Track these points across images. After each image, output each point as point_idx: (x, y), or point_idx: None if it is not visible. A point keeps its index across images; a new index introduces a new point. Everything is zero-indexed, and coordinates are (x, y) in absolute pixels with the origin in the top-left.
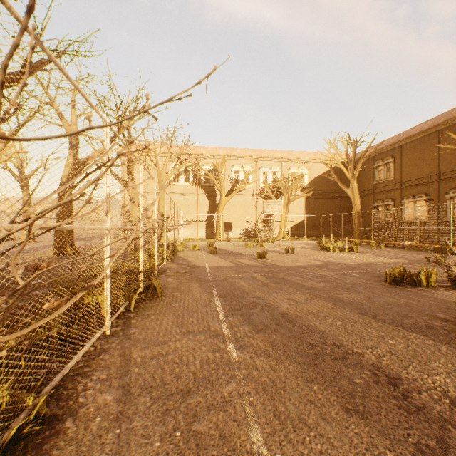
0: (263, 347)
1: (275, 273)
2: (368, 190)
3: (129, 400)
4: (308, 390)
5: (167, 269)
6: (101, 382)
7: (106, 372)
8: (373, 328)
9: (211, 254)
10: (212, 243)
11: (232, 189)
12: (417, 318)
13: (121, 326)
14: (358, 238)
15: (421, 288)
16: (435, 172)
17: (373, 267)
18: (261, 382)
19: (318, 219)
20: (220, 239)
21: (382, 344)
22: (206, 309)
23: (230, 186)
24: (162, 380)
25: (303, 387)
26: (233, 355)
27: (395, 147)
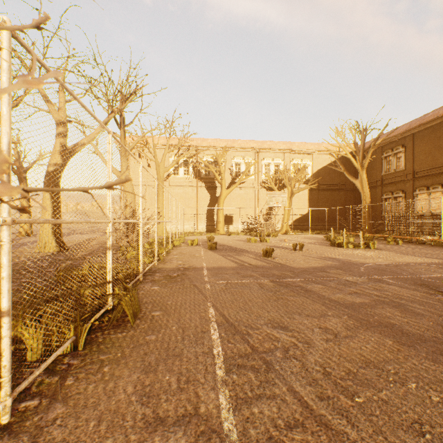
0: None
1: (288, 279)
2: (376, 182)
3: None
4: None
5: (156, 271)
6: None
7: None
8: None
9: (211, 250)
10: (212, 237)
11: (233, 182)
12: None
13: (41, 397)
14: (367, 232)
15: None
16: None
17: (408, 270)
18: None
19: (322, 212)
20: (220, 233)
21: None
22: (197, 350)
23: (231, 178)
24: None
25: None
26: None
27: (406, 135)
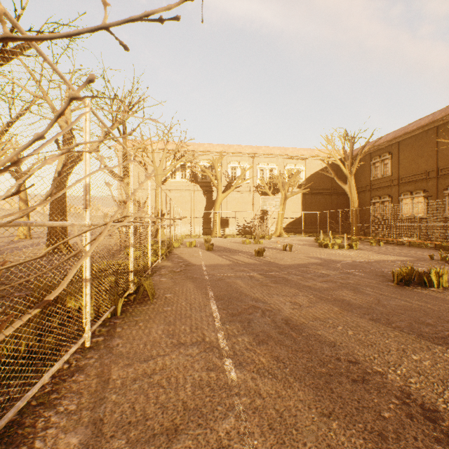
0: (267, 364)
1: (274, 272)
2: (365, 187)
3: (98, 444)
4: (326, 428)
5: (161, 267)
6: (68, 415)
7: (76, 401)
8: (390, 338)
9: (208, 251)
10: (209, 239)
11: (229, 186)
12: (437, 325)
13: (104, 336)
14: (355, 234)
15: (432, 289)
16: (433, 168)
17: (376, 265)
18: (267, 416)
19: (314, 215)
20: (217, 236)
21: (405, 360)
22: (201, 314)
23: (227, 182)
24: (144, 413)
25: (319, 424)
26: (231, 375)
27: (392, 143)
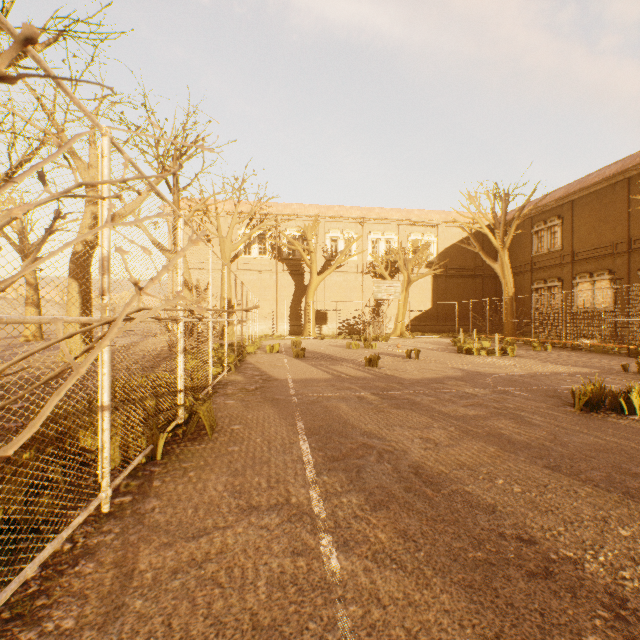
0: (388, 544)
1: (395, 391)
2: (524, 266)
3: None
4: None
5: (227, 384)
6: (59, 639)
7: (76, 612)
8: (581, 499)
9: (297, 358)
10: (298, 342)
11: (328, 265)
12: None
13: (133, 494)
14: (510, 335)
15: (633, 417)
16: (623, 239)
17: (545, 380)
18: None
19: (450, 307)
20: (310, 336)
21: (608, 537)
22: (285, 458)
23: (324, 260)
24: (186, 636)
25: None
26: (331, 564)
27: (563, 202)
